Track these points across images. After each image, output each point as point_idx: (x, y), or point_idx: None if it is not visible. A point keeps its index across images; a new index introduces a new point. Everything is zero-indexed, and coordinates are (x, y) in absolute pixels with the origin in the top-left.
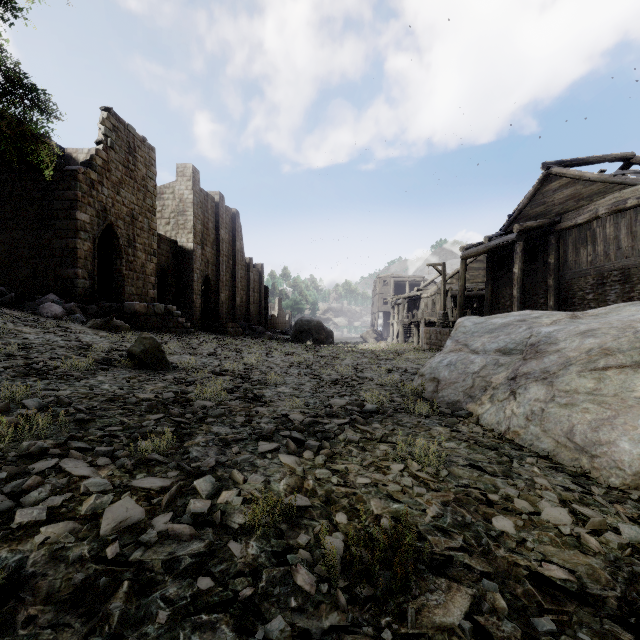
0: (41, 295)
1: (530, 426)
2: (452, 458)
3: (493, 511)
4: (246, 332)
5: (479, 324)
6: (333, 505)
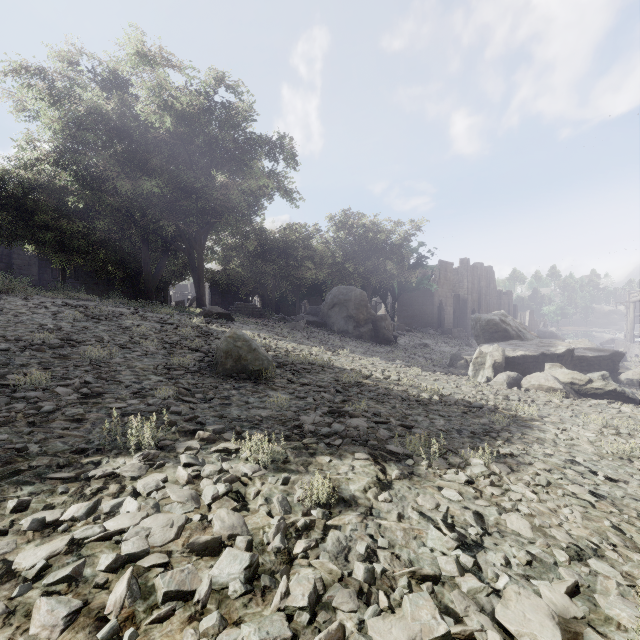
0: (423, 326)
1: None
2: None
3: None
4: None
5: None
6: None
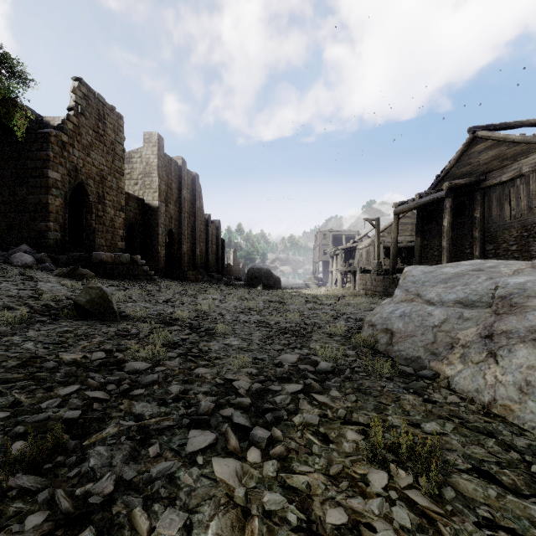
0: (16, 246)
1: (528, 401)
2: (444, 454)
3: None
4: (205, 279)
5: (429, 273)
6: None
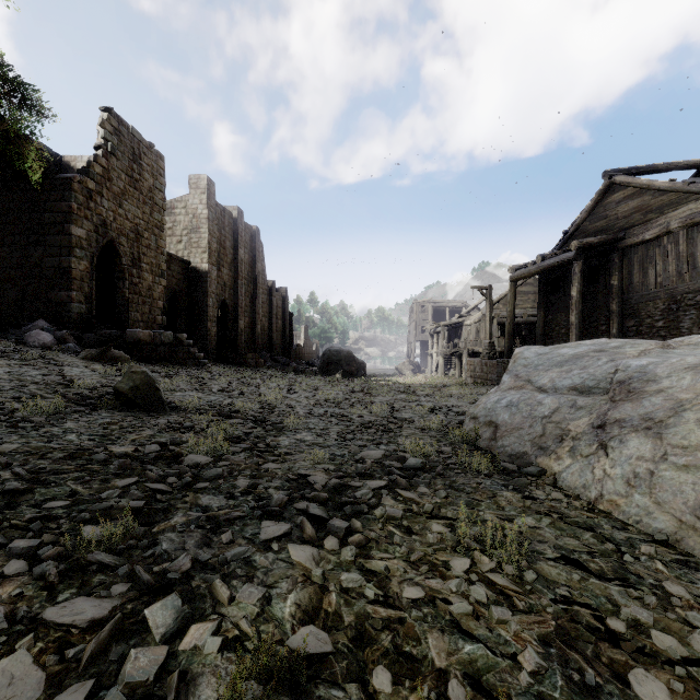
0: (30, 321)
1: (634, 495)
2: (535, 545)
3: (624, 657)
4: (268, 363)
5: (543, 355)
6: (368, 647)
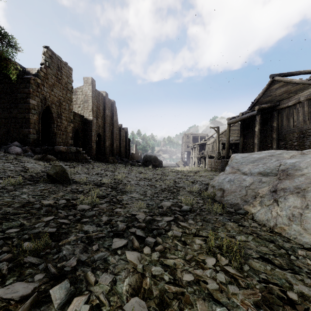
0: (11, 142)
1: (292, 225)
2: (246, 250)
3: None
4: (119, 161)
5: (245, 158)
6: (166, 309)
